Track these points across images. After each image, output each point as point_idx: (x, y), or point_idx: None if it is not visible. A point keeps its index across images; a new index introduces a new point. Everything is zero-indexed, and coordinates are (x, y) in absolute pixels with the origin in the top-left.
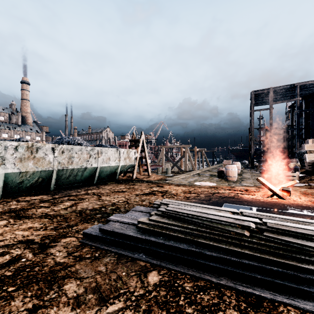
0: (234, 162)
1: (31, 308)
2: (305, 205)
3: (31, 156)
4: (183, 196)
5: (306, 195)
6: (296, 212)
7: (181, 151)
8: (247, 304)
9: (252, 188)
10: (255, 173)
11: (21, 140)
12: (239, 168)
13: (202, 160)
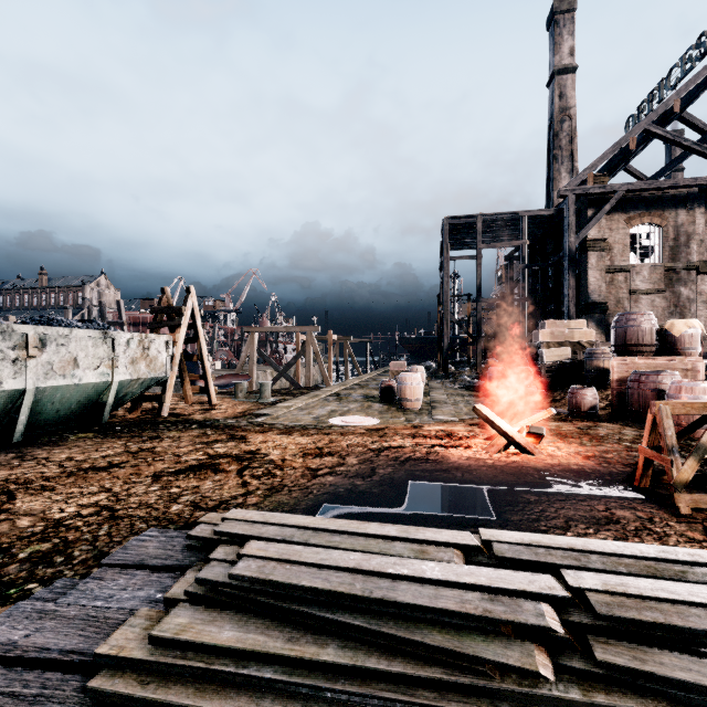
0: (412, 366)
1: None
2: (577, 468)
3: None
4: (302, 469)
5: (565, 439)
6: (569, 491)
7: (298, 340)
8: None
9: (460, 428)
10: (454, 390)
11: None
12: (423, 378)
13: (344, 361)
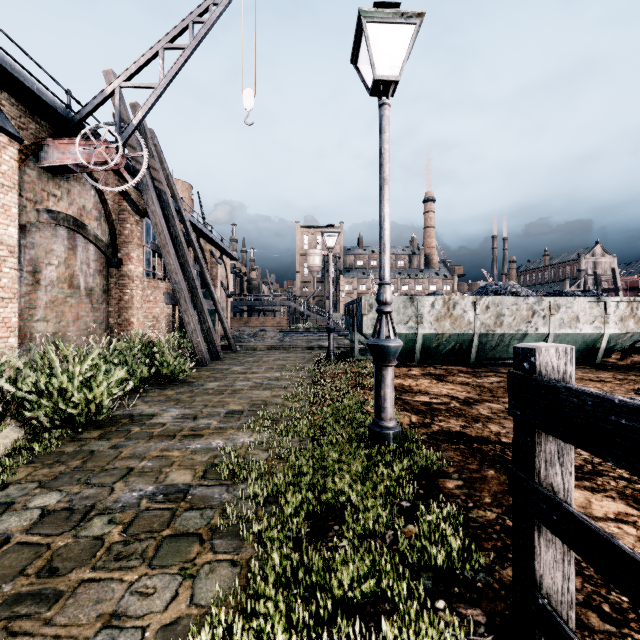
0: None
1: (463, 425)
2: None
3: (448, 313)
4: None
5: None
6: None
7: None
8: None
9: None
10: None
11: (436, 293)
12: None
13: None
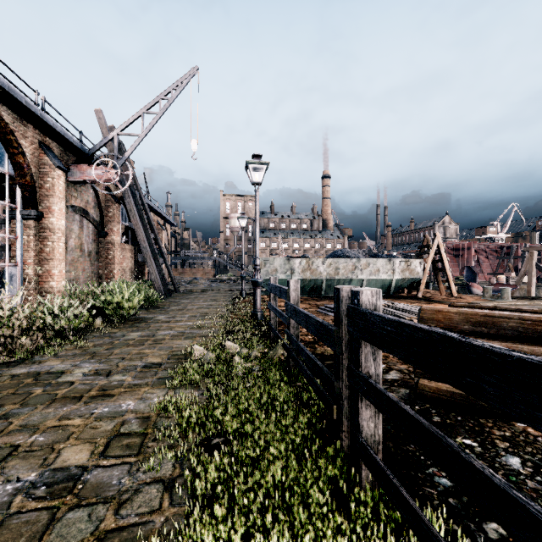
0: None
1: None
2: None
3: (308, 268)
4: None
5: None
6: None
7: None
8: None
9: None
10: None
11: (304, 256)
12: None
13: None
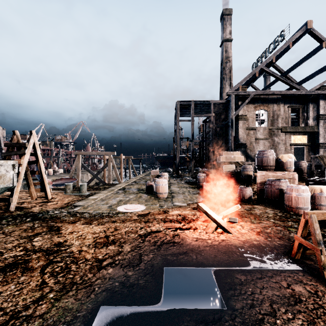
0: (162, 173)
1: None
2: (257, 243)
3: None
4: (91, 261)
5: (242, 218)
6: (261, 267)
7: (105, 158)
8: None
9: (188, 212)
10: (182, 184)
11: None
12: (167, 178)
13: (129, 168)
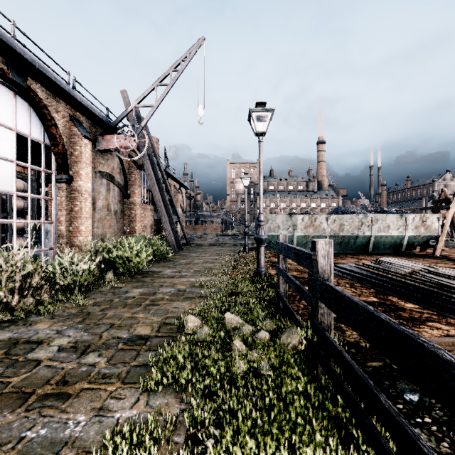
0: None
1: (298, 274)
2: None
3: (311, 224)
4: None
5: None
6: None
7: None
8: (375, 292)
9: None
10: None
11: (306, 212)
12: None
13: None
